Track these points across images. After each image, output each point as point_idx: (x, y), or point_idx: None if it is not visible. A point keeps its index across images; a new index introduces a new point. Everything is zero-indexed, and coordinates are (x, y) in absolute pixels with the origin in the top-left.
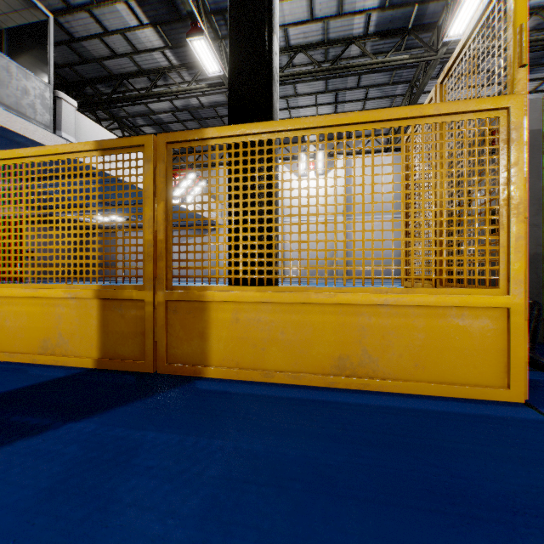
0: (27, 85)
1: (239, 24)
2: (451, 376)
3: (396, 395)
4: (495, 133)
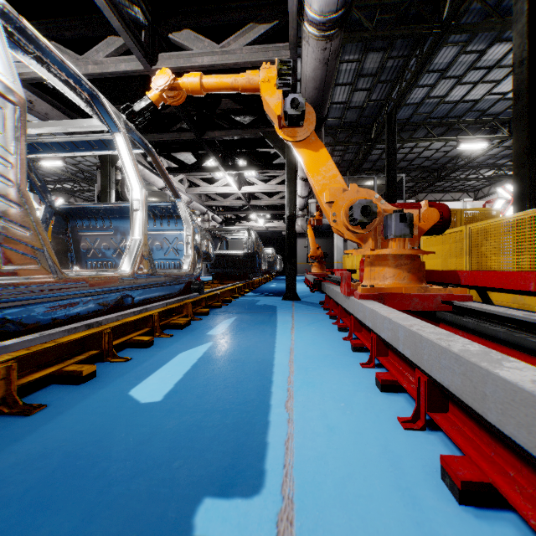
0: None
1: None
2: None
3: None
4: None
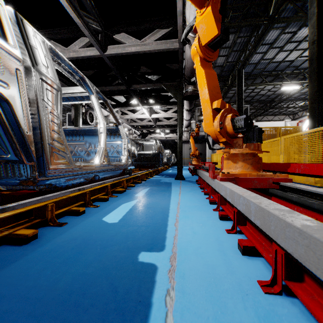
0: None
1: None
2: None
3: None
4: None
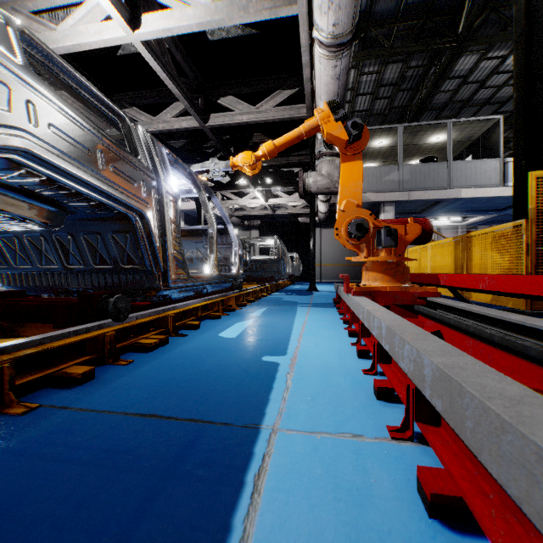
0: (485, 168)
1: (515, 165)
2: (513, 302)
3: (499, 306)
4: (542, 223)
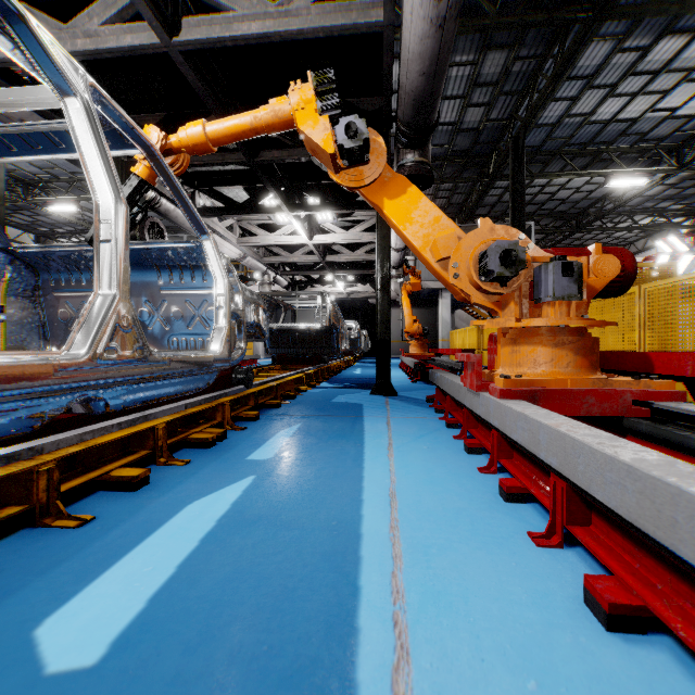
0: None
1: None
2: None
3: None
4: None
